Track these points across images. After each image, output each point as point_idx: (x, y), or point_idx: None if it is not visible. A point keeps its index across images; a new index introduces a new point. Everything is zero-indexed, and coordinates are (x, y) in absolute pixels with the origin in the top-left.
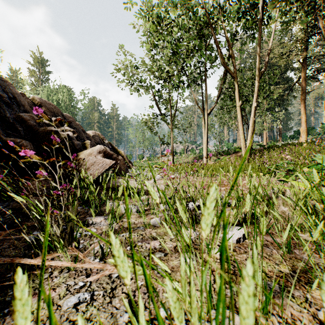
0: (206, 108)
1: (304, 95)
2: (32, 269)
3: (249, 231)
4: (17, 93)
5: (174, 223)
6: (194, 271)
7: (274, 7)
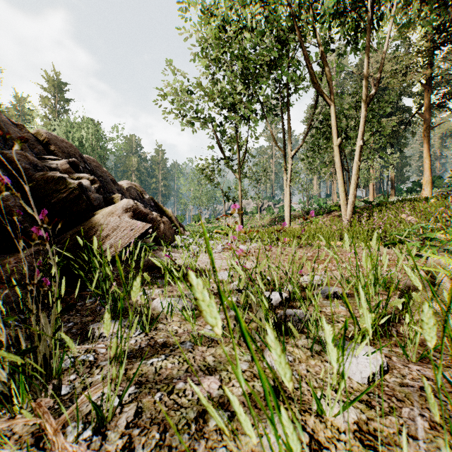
0: (289, 149)
1: (428, 131)
2: None
3: (441, 403)
4: (4, 121)
5: None
6: None
7: None
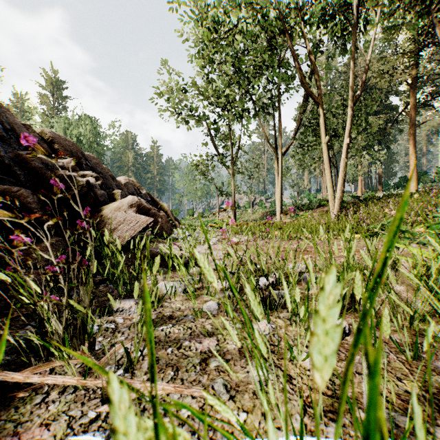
0: (280, 146)
1: (413, 129)
2: (18, 388)
3: None
4: (17, 123)
5: (238, 309)
6: (275, 404)
7: (375, 6)
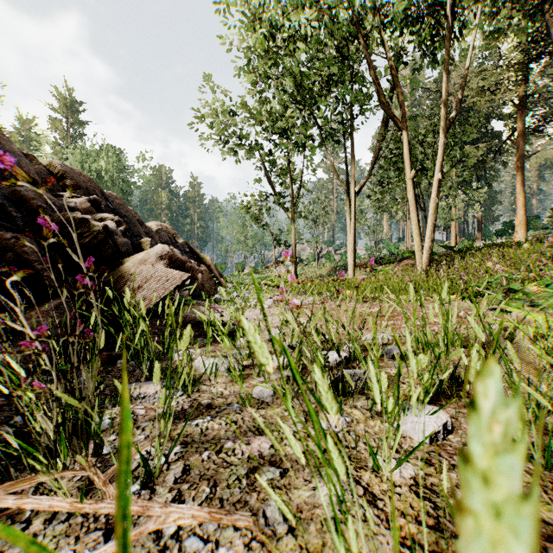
0: (353, 183)
1: (521, 161)
2: None
3: None
4: (15, 152)
5: (300, 395)
6: None
7: (475, 3)
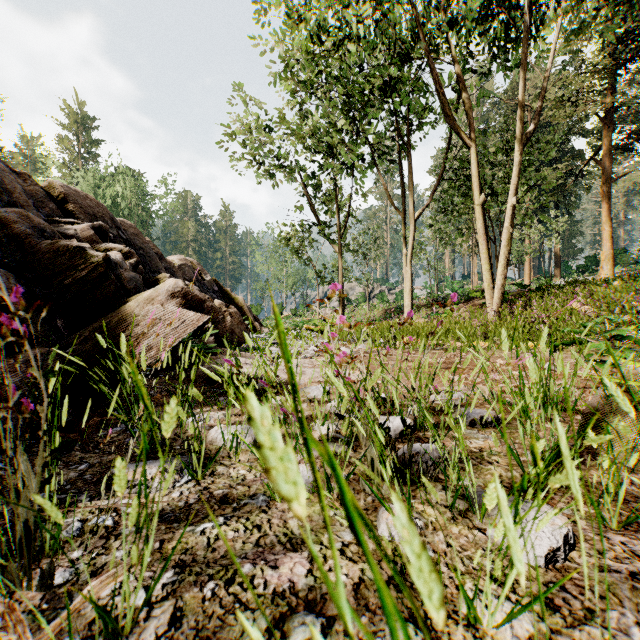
0: (410, 210)
1: (608, 185)
2: None
3: None
4: None
5: (350, 481)
6: None
7: None
